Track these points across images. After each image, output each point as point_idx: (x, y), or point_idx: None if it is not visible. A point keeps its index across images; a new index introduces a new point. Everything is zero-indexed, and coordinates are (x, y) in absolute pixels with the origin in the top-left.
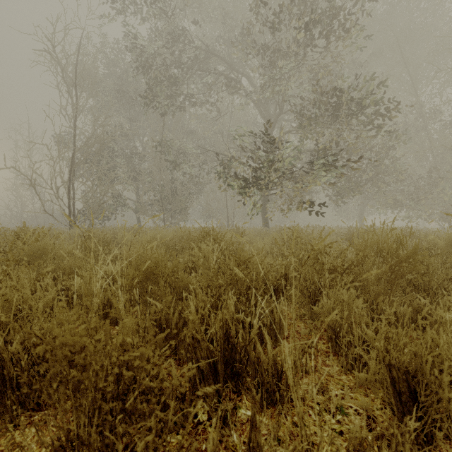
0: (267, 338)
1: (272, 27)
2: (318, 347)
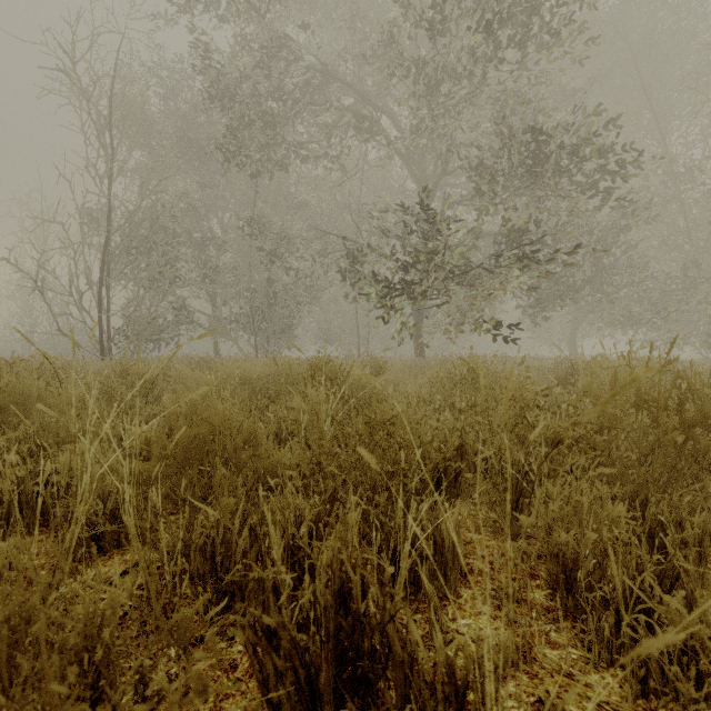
0: (433, 618)
1: (430, 28)
2: (531, 598)
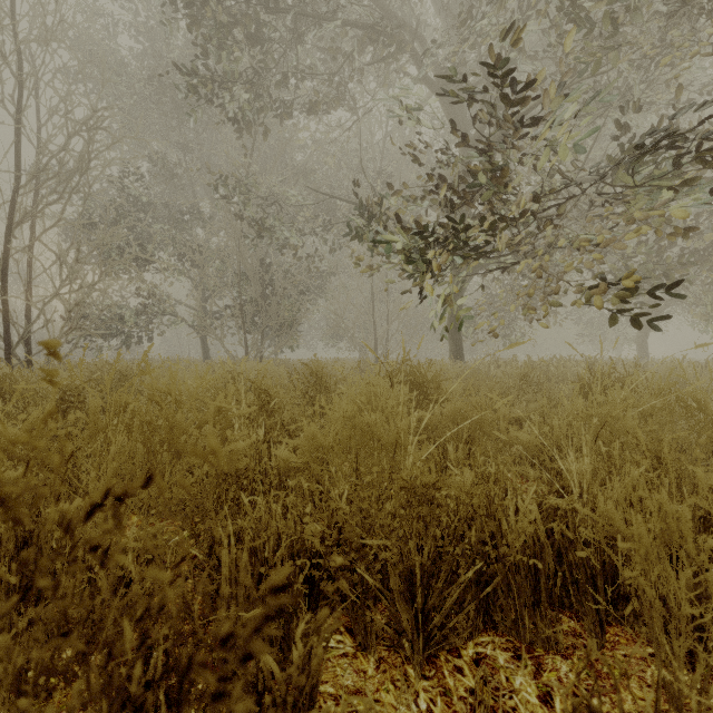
0: None
1: None
2: None
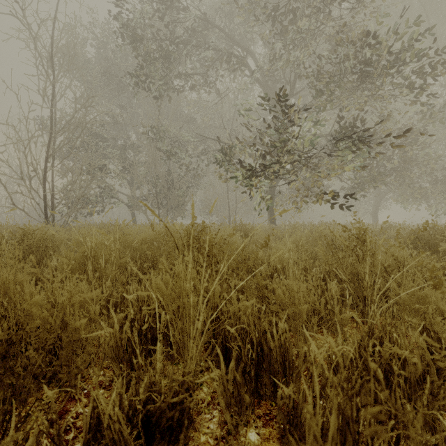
0: None
1: None
2: None
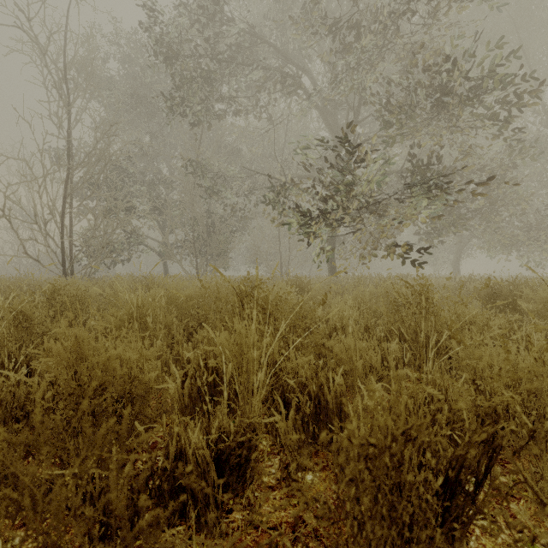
0: None
1: None
2: None
